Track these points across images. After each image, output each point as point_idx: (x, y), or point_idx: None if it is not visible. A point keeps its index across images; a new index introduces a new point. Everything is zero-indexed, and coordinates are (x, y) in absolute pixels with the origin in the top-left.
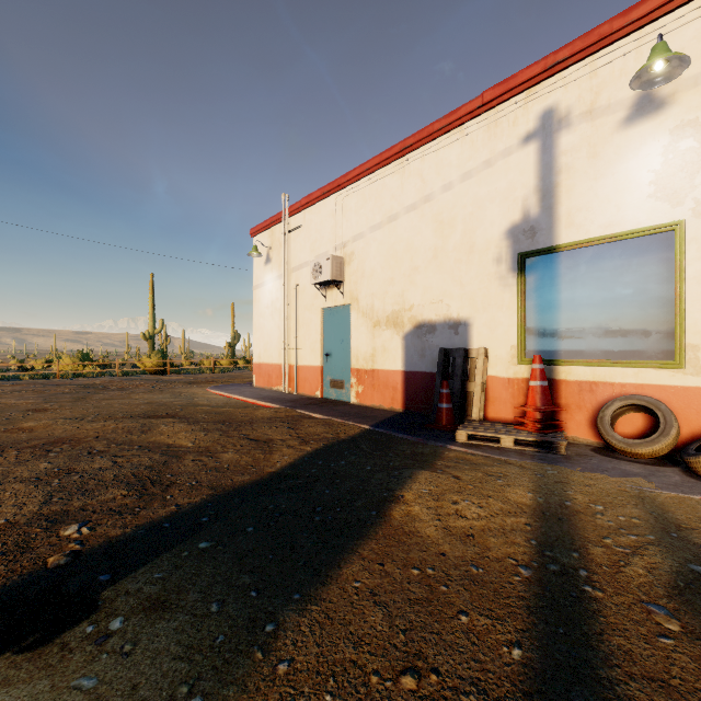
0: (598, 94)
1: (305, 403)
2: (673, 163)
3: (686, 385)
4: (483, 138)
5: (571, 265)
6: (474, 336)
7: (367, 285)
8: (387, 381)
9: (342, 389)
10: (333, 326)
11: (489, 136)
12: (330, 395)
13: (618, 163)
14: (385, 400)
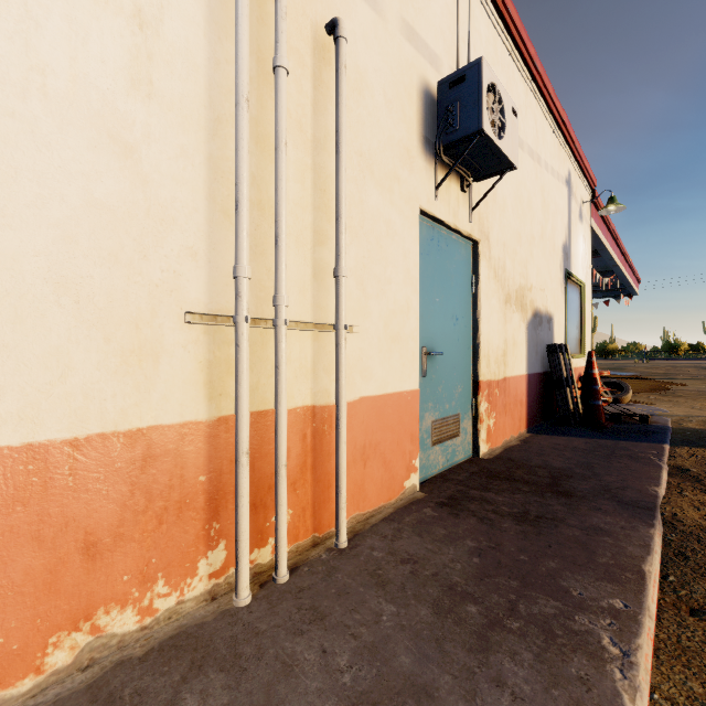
0: (576, 189)
1: (557, 497)
2: (583, 253)
3: (584, 365)
4: (557, 149)
5: (570, 290)
6: (555, 333)
7: (500, 221)
8: (517, 394)
9: (457, 436)
10: (440, 277)
11: (559, 152)
12: (433, 468)
13: (578, 238)
14: (515, 425)
